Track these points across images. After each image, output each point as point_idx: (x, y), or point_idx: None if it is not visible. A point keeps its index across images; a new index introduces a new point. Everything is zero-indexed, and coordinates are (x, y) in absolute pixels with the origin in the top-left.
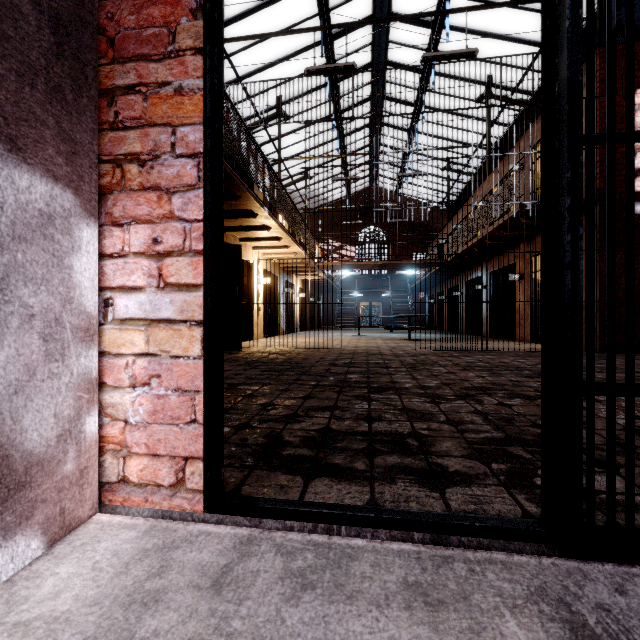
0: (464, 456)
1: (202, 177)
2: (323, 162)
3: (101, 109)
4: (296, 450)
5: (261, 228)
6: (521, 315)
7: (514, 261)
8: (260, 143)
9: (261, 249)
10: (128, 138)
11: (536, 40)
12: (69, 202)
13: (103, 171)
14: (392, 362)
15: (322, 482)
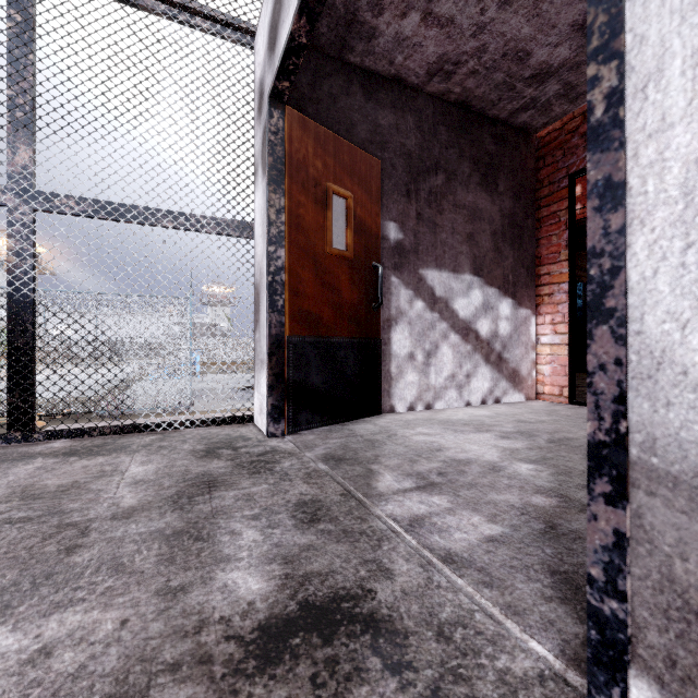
0: None
1: (568, 299)
2: None
3: (536, 281)
4: None
5: None
6: None
7: None
8: None
9: None
10: (544, 289)
11: None
12: (529, 313)
13: (536, 299)
14: None
15: None
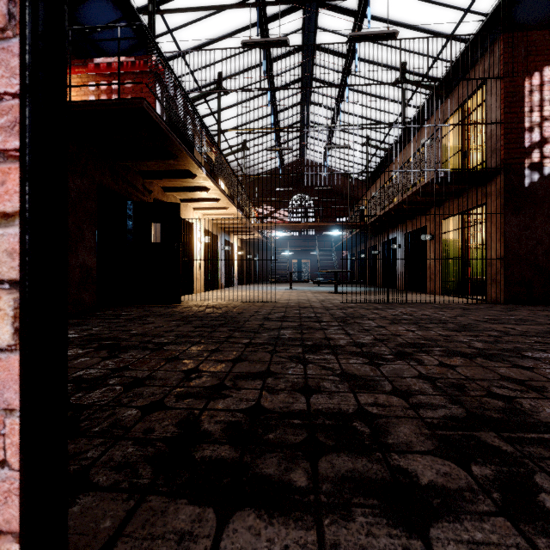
0: (431, 452)
1: (17, 16)
2: (258, 128)
3: None
4: (214, 449)
5: (200, 189)
6: (432, 271)
7: (430, 222)
8: (202, 115)
9: (201, 210)
10: None
11: (444, 32)
12: None
13: None
14: (323, 315)
15: (245, 522)
